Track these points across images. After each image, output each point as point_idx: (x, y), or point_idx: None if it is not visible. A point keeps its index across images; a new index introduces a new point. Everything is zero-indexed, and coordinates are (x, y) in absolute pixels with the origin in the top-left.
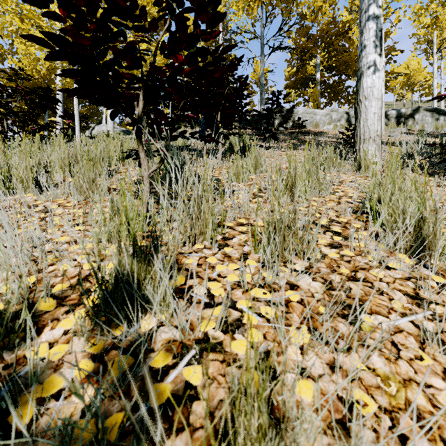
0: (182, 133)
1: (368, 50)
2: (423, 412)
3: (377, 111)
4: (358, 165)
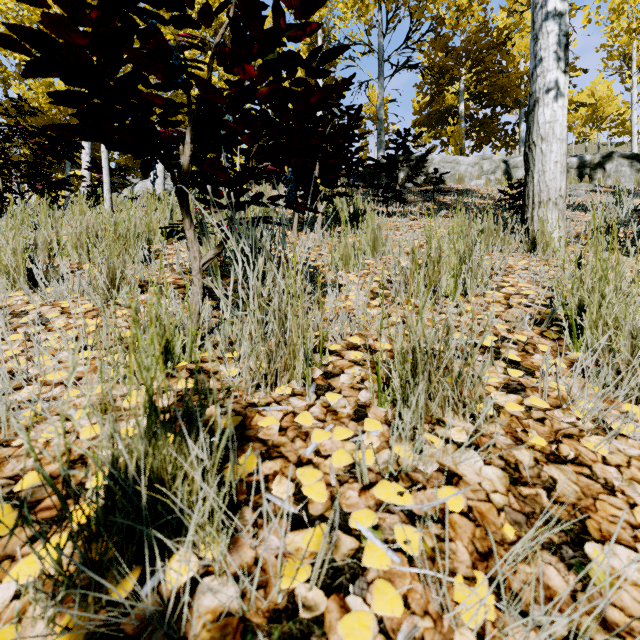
0: (257, 197)
1: (547, 65)
2: None
3: (560, 159)
4: (532, 242)
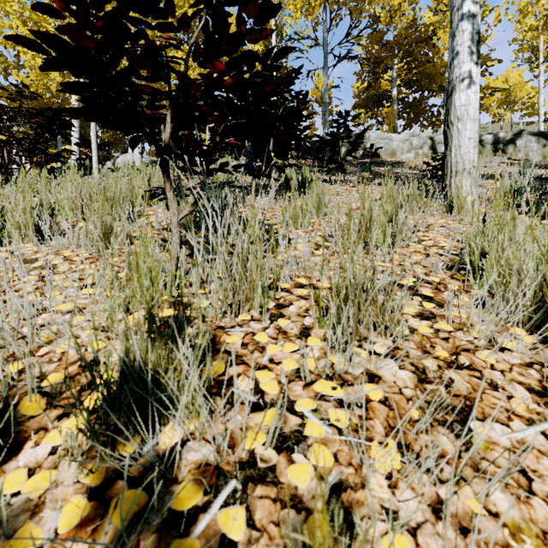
0: (223, 166)
1: (462, 58)
2: None
3: (473, 136)
4: (449, 205)
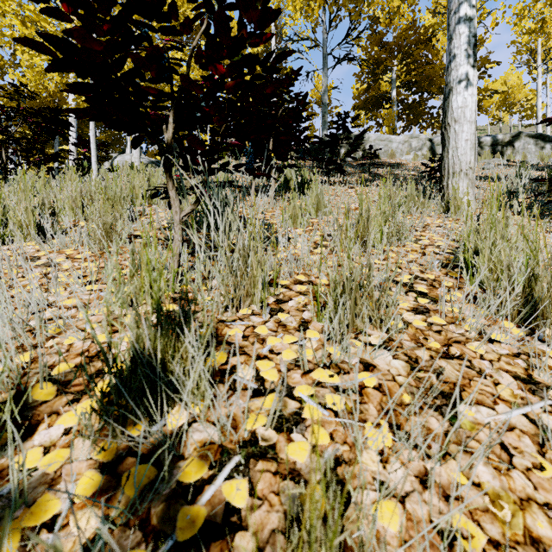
0: (224, 165)
1: (459, 61)
2: (549, 548)
3: (470, 138)
4: (446, 205)
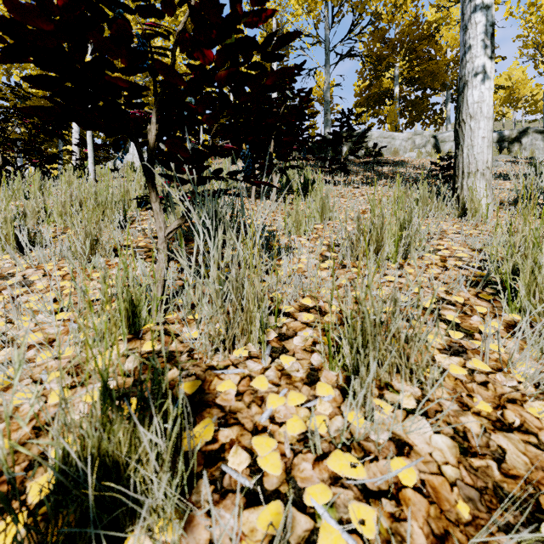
0: (217, 173)
1: (475, 52)
2: None
3: (487, 135)
4: (462, 209)
